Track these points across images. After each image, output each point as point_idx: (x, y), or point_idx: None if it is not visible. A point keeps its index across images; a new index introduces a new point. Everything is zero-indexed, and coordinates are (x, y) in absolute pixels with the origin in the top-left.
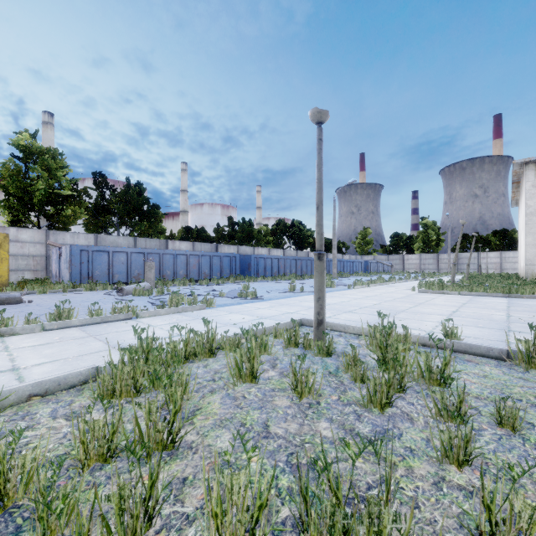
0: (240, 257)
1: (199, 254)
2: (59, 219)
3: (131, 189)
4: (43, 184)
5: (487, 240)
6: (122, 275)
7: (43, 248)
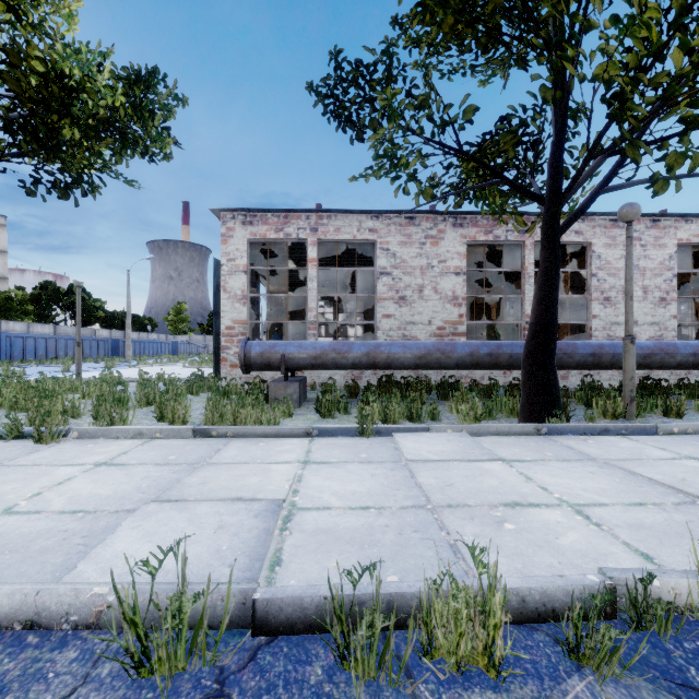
0: None
1: None
2: None
3: None
4: None
5: None
6: None
7: None
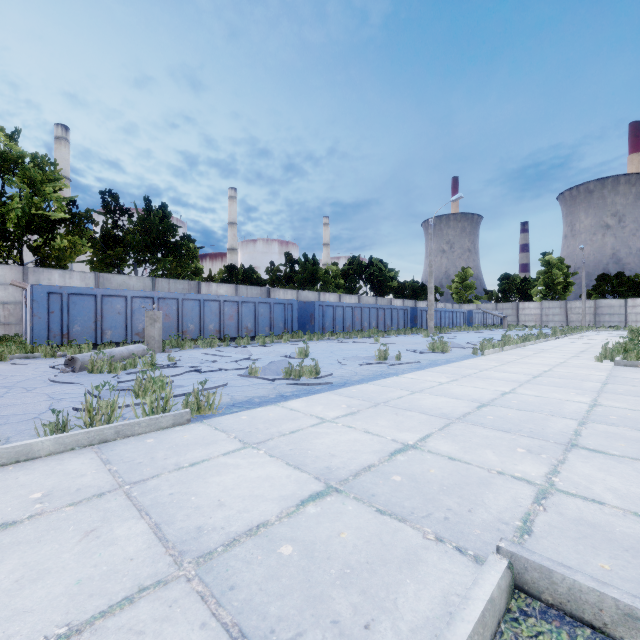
0: (299, 305)
1: (239, 300)
2: (51, 252)
3: (153, 214)
4: (22, 202)
5: (637, 282)
6: (118, 332)
7: (19, 292)
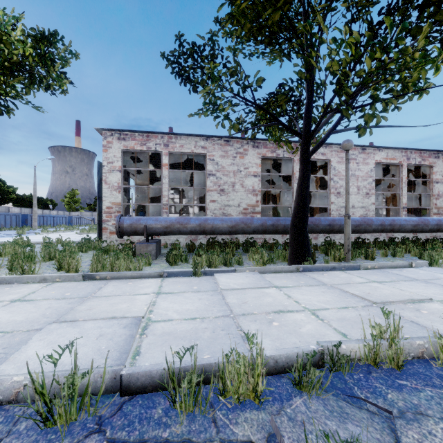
0: None
1: None
2: None
3: None
4: None
5: None
6: None
7: None
